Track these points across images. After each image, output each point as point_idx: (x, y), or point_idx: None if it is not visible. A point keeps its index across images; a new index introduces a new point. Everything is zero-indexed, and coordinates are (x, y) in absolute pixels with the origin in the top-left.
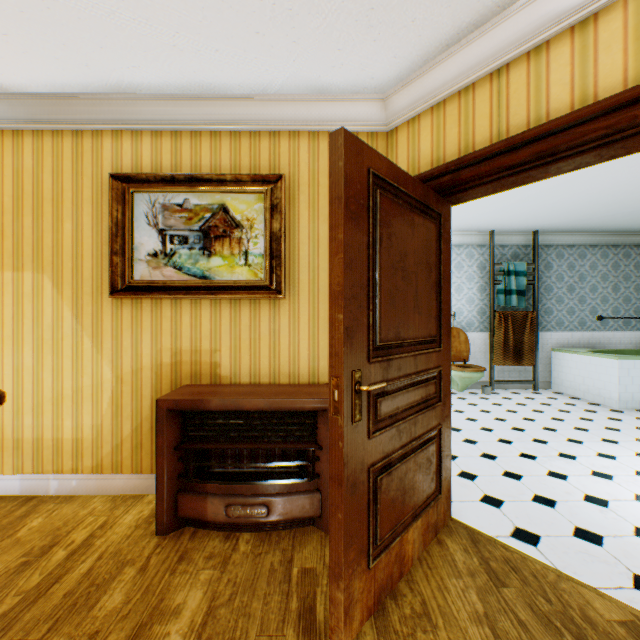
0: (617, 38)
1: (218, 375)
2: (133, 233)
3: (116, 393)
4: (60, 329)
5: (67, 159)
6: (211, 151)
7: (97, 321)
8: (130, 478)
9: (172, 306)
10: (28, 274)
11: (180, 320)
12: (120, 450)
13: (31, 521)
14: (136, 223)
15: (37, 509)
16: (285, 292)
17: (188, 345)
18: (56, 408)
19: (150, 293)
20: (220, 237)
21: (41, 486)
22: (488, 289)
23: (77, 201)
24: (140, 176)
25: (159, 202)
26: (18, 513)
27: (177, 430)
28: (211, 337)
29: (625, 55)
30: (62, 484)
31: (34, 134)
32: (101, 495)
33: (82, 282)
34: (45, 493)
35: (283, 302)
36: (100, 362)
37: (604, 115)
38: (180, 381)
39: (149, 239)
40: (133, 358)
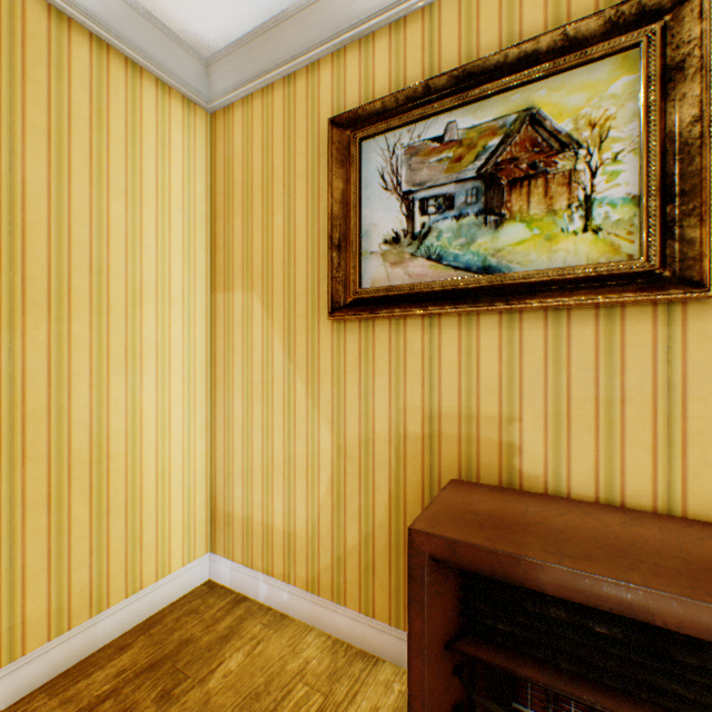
0: None
1: (514, 470)
2: (360, 209)
3: (336, 473)
4: (269, 369)
5: (277, 123)
6: (499, 10)
7: (312, 357)
8: (356, 619)
9: (422, 330)
10: (237, 294)
11: (437, 356)
12: (342, 567)
13: (229, 655)
14: (364, 192)
15: (240, 628)
16: (709, 282)
17: (452, 404)
18: (265, 481)
19: (386, 308)
20: (520, 180)
21: (250, 585)
22: None
23: (288, 180)
24: (371, 106)
25: (401, 145)
26: (220, 628)
27: (449, 603)
28: (499, 390)
29: None
30: (271, 591)
31: (243, 103)
32: (316, 630)
33: (294, 299)
34: (254, 596)
35: (696, 309)
36: (315, 421)
37: None
38: (437, 470)
39: (384, 214)
40: (360, 419)
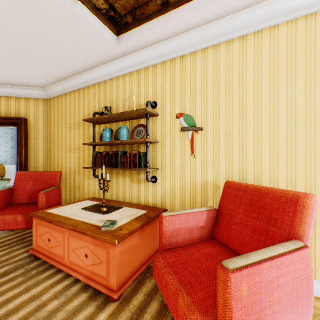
0: (5, 104)
1: None
2: None
3: None
4: None
5: None
6: None
7: None
8: None
9: None
10: None
11: None
12: None
13: None
14: None
15: None
16: None
17: None
18: None
19: None
20: None
21: None
22: (17, 147)
23: None
24: None
25: None
26: None
27: None
28: None
29: (7, 108)
30: None
31: None
32: None
33: None
34: None
35: None
36: None
37: (0, 119)
38: None
39: None
40: None
